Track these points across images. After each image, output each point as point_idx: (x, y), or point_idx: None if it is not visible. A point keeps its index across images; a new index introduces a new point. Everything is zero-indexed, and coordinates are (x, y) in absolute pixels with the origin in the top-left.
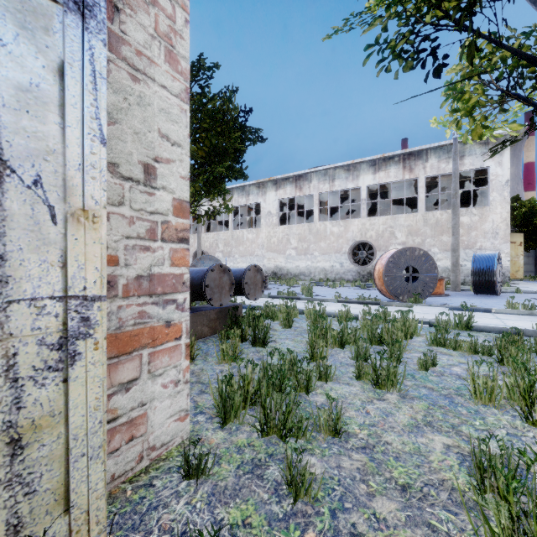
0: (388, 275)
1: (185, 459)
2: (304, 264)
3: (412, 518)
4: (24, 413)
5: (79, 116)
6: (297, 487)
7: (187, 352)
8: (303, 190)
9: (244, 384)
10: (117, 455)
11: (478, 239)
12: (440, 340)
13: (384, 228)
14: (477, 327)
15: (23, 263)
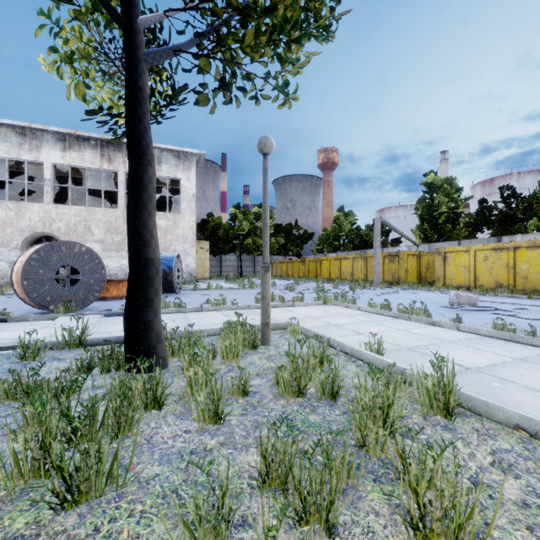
0: (29, 278)
1: None
2: None
3: None
4: None
5: None
6: None
7: None
8: None
9: None
10: None
11: (173, 242)
12: None
13: (78, 221)
14: (92, 341)
15: None
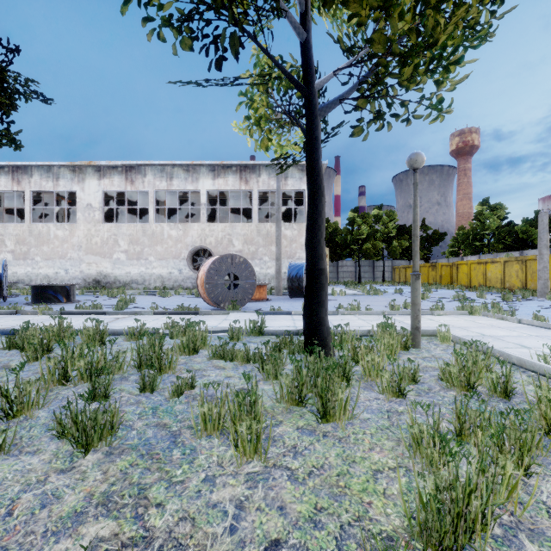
0: (209, 282)
1: None
2: (137, 271)
3: None
4: None
5: None
6: None
7: None
8: (135, 184)
9: None
10: None
11: (297, 250)
12: (220, 352)
13: (223, 235)
14: (267, 332)
15: None
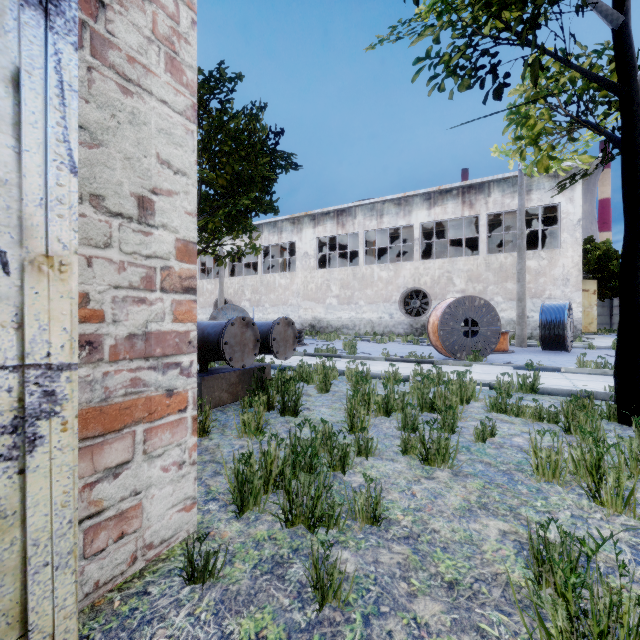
0: (443, 329)
1: (188, 559)
2: (348, 315)
3: (458, 622)
4: None
5: (40, 137)
6: (324, 590)
7: (194, 427)
8: (346, 228)
9: (266, 464)
10: (102, 557)
11: (547, 287)
12: (500, 405)
13: (441, 273)
14: (543, 390)
15: None
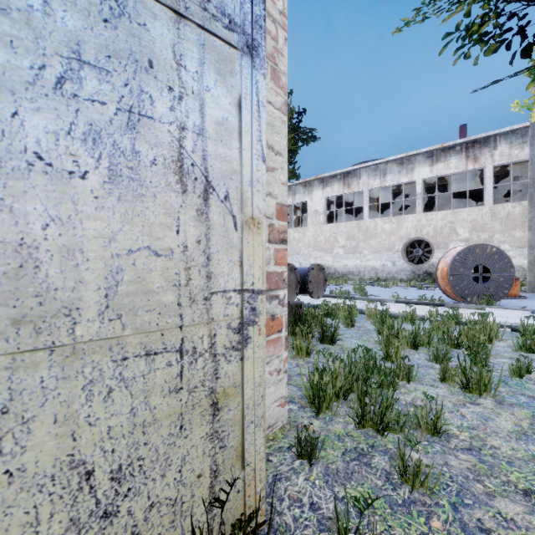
0: (453, 275)
1: (297, 440)
2: (353, 263)
3: None
4: (219, 382)
5: (249, 140)
6: (413, 477)
7: (286, 344)
8: (351, 187)
9: (332, 378)
10: None
11: None
12: (530, 346)
13: (443, 224)
14: None
15: (218, 262)
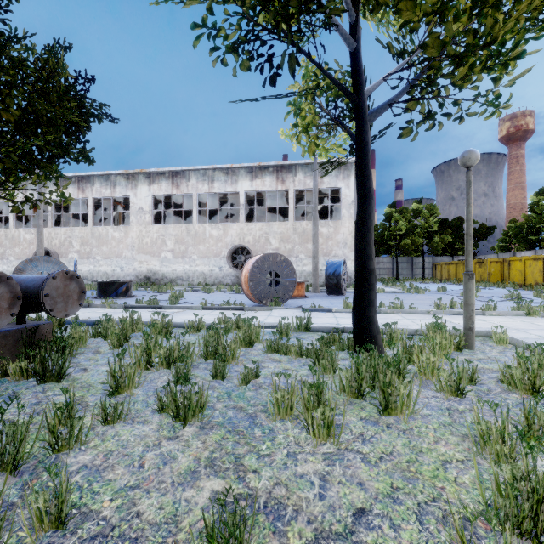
0: (253, 280)
1: None
2: (182, 268)
3: None
4: None
5: None
6: None
7: None
8: (180, 188)
9: None
10: None
11: (333, 248)
12: (274, 346)
13: (261, 234)
14: (313, 328)
15: None
